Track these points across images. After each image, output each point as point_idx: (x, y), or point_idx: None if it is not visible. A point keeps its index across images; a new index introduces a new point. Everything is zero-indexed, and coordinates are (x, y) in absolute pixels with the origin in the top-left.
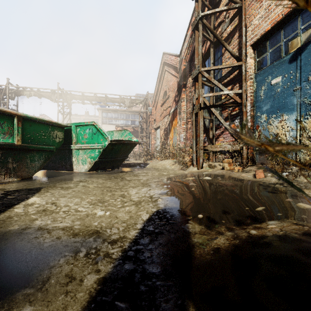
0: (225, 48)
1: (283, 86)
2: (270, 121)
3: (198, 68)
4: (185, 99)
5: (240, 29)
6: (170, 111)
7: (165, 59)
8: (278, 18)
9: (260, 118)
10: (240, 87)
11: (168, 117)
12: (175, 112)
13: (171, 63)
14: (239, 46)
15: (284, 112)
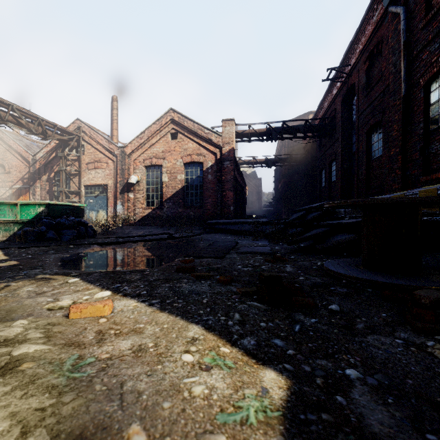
0: (74, 184)
1: (93, 203)
2: (90, 212)
3: (64, 189)
4: (40, 187)
5: (79, 176)
6: (12, 186)
7: (4, 138)
8: (92, 184)
9: (87, 211)
10: (80, 198)
11: (8, 190)
12: (24, 190)
13: (18, 151)
14: (79, 182)
15: (93, 211)
